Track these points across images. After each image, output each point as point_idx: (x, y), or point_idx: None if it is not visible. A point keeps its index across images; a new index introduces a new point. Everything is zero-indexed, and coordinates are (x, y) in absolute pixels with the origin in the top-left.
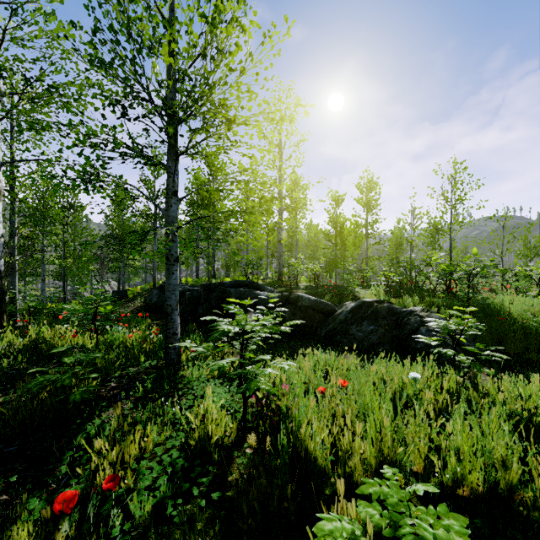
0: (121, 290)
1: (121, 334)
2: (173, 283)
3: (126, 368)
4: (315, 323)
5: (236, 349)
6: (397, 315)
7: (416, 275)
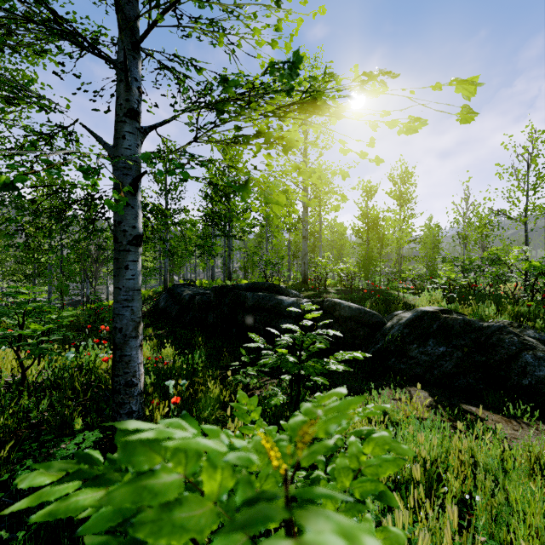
0: None
1: (91, 357)
2: (126, 285)
3: (20, 460)
4: (357, 340)
5: (252, 379)
6: (478, 332)
7: (476, 276)
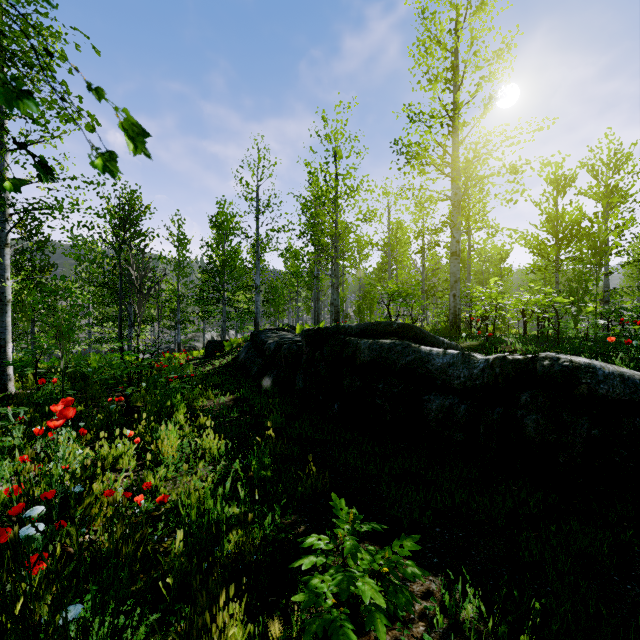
0: (218, 341)
1: None
2: None
3: None
4: None
5: None
6: None
7: None
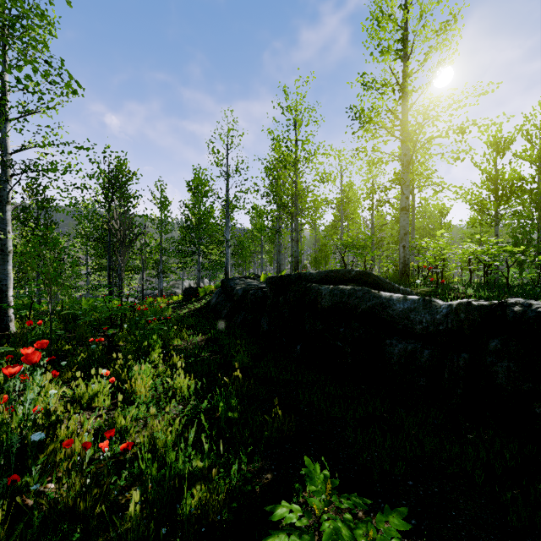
0: (194, 287)
1: None
2: None
3: None
4: None
5: None
6: None
7: None
